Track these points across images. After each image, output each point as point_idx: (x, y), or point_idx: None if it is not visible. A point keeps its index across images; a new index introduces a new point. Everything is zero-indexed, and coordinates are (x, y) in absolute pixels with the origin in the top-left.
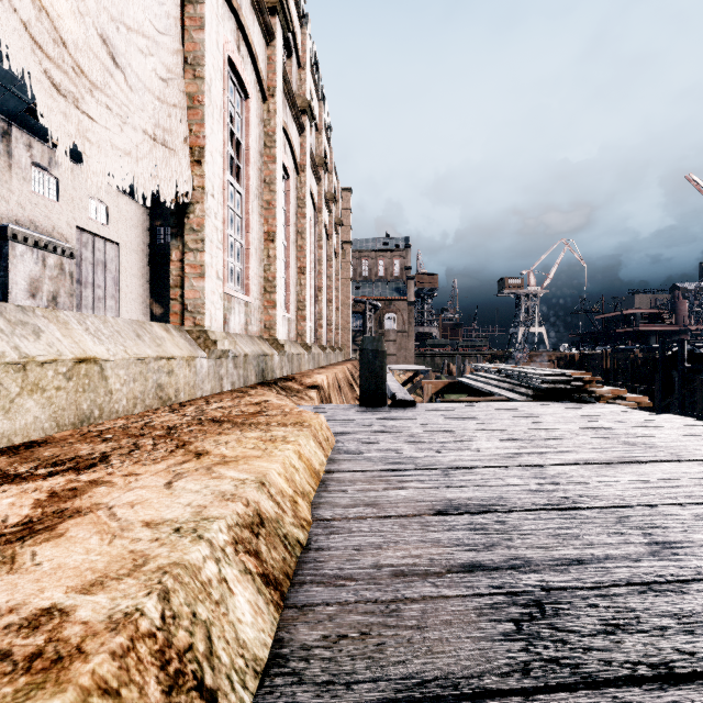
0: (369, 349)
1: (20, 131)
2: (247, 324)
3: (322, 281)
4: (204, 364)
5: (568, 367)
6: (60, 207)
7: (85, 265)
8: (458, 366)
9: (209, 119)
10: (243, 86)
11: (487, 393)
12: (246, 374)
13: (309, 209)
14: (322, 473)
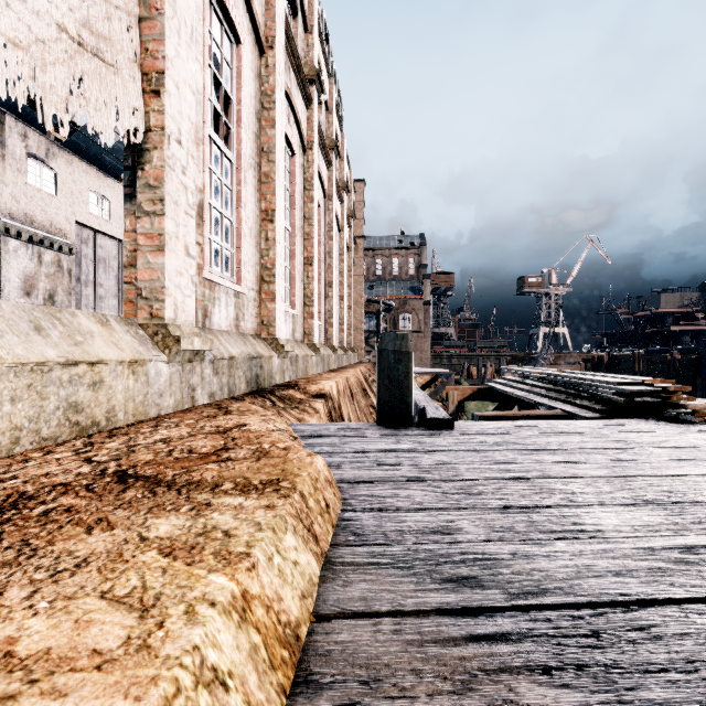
0: (390, 350)
1: (14, 119)
2: (238, 319)
3: (333, 276)
4: (163, 370)
5: (596, 369)
6: (59, 201)
7: (85, 262)
8: (479, 368)
9: (172, 35)
10: (232, 26)
11: (523, 402)
12: (232, 381)
13: (317, 192)
14: (305, 626)
